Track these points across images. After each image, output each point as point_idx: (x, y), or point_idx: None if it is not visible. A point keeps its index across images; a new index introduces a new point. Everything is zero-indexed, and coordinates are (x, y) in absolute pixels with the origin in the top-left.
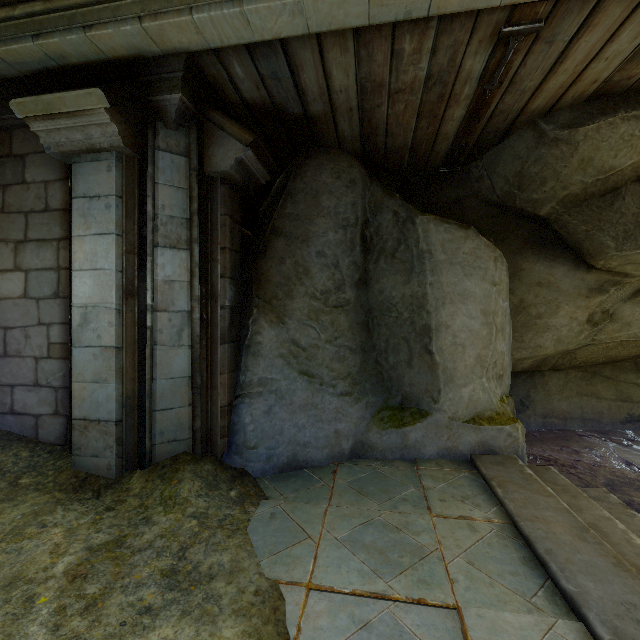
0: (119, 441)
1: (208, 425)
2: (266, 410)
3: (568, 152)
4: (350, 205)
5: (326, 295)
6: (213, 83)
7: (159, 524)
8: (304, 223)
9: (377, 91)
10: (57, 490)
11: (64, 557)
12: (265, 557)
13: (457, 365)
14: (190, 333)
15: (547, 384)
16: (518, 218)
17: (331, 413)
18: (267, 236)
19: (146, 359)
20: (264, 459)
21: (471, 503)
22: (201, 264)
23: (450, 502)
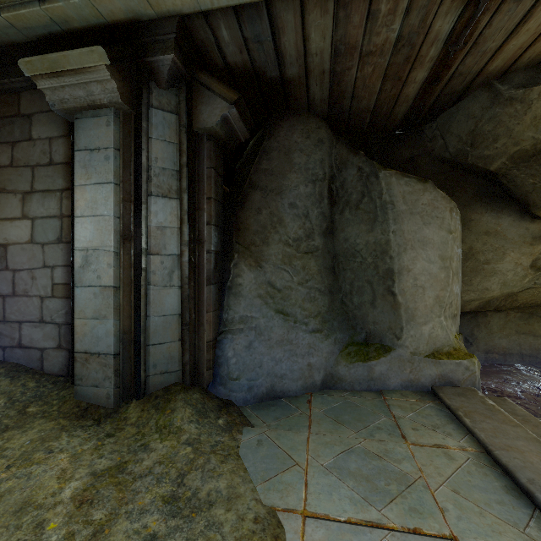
0: (117, 372)
1: (195, 358)
2: (247, 345)
3: (522, 110)
4: (318, 162)
5: (298, 242)
6: (201, 47)
7: (156, 450)
8: (278, 178)
9: (349, 54)
10: (61, 417)
11: (70, 482)
12: (258, 483)
13: (418, 305)
14: (180, 275)
15: (489, 323)
16: (468, 174)
17: (304, 348)
18: (245, 189)
19: (141, 298)
20: (245, 389)
21: (442, 432)
22: (189, 212)
23: (422, 431)
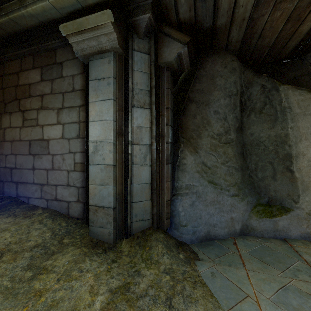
0: (114, 219)
1: (159, 211)
2: (191, 204)
3: None
4: (233, 83)
5: (219, 136)
6: (164, 9)
7: (146, 275)
8: (206, 94)
9: (267, 3)
10: (83, 246)
11: (98, 296)
12: (225, 310)
13: None
14: (150, 157)
15: None
16: None
17: (228, 207)
18: (185, 102)
19: (128, 172)
20: (191, 233)
21: None
22: (156, 117)
23: None
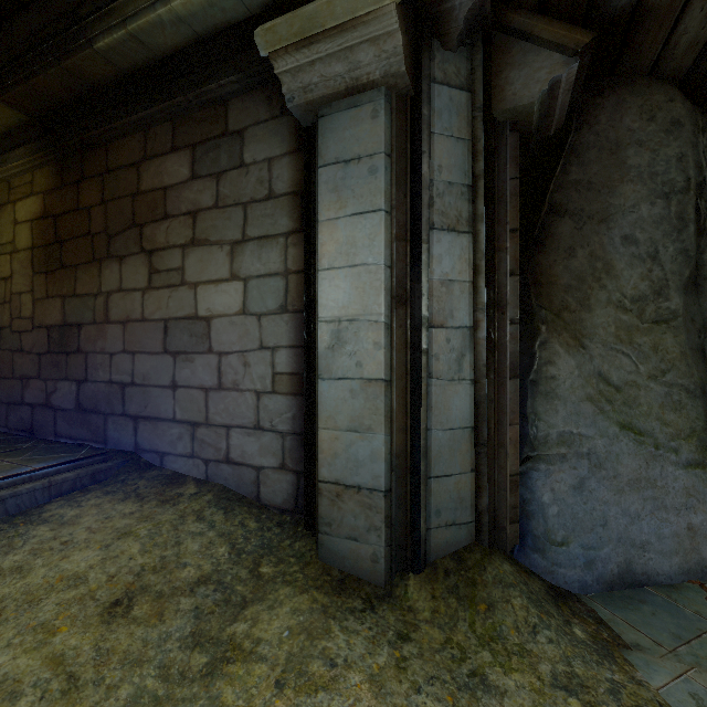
0: (387, 521)
1: (494, 502)
2: (575, 484)
3: None
4: (674, 159)
5: (639, 304)
6: None
7: (510, 691)
8: (600, 194)
9: None
10: (312, 586)
11: None
12: None
13: None
14: (472, 361)
15: None
16: None
17: (678, 496)
18: (544, 217)
19: (421, 399)
20: (581, 564)
21: None
22: (487, 254)
23: None
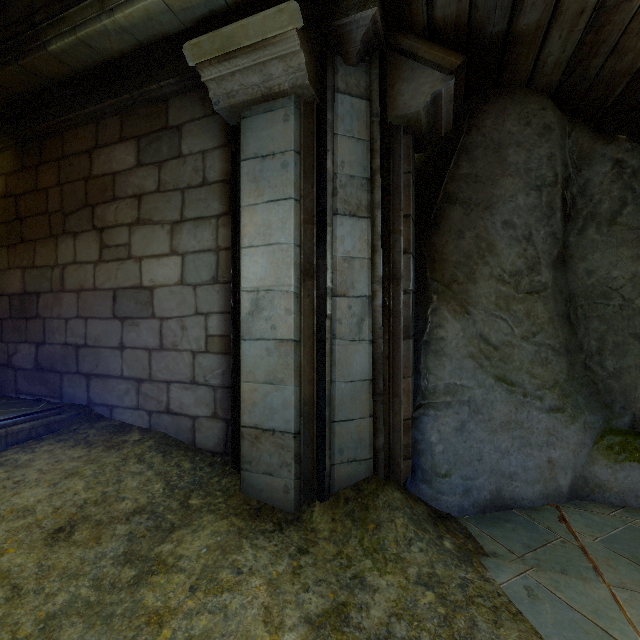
0: (297, 458)
1: (389, 442)
2: (457, 427)
3: None
4: (545, 158)
5: (516, 277)
6: None
7: (381, 588)
8: (485, 185)
9: None
10: (232, 514)
11: (284, 633)
12: None
13: None
14: (370, 324)
15: None
16: None
17: (541, 435)
18: (439, 204)
19: (325, 356)
20: (460, 492)
21: None
22: (383, 236)
23: None
